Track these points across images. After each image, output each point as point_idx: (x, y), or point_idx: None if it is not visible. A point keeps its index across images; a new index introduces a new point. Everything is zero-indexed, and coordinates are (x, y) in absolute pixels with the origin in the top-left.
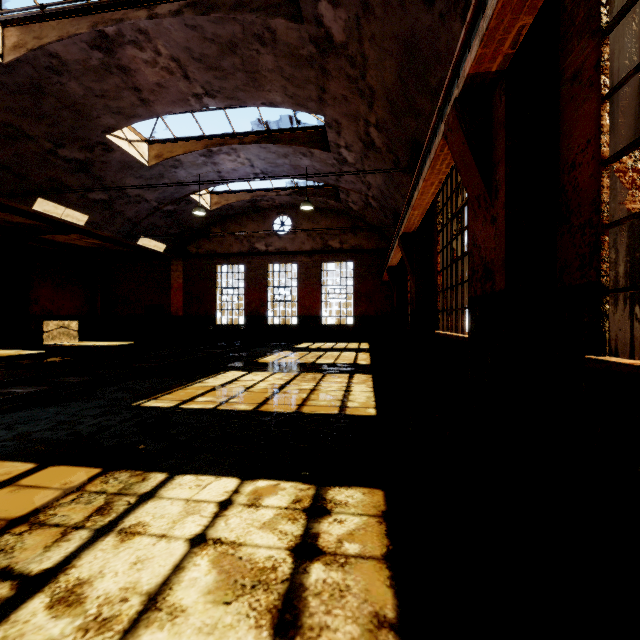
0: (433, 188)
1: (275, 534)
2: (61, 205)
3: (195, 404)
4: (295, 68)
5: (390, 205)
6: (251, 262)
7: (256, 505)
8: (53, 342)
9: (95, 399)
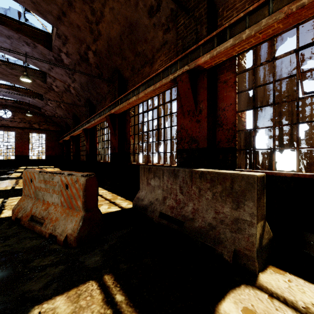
0: (80, 132)
1: None
2: None
3: None
4: (39, 86)
5: (64, 120)
6: None
7: None
8: None
9: None
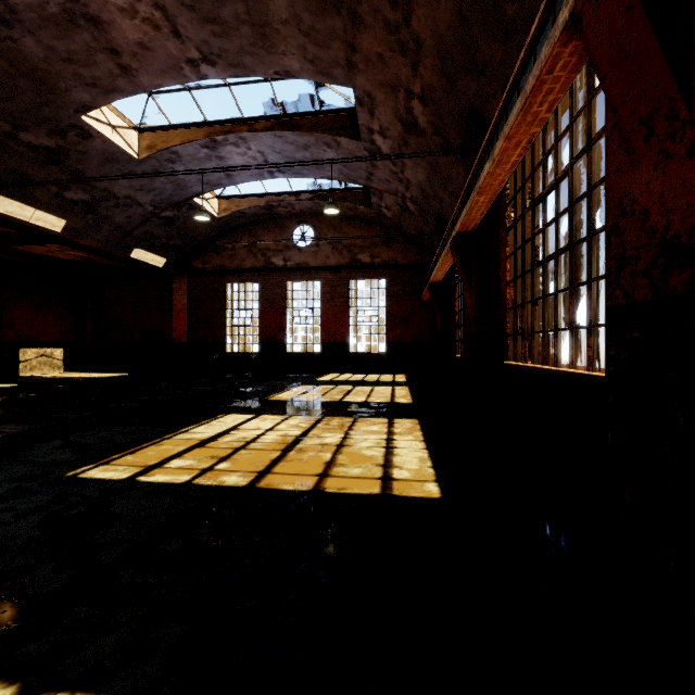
0: (516, 153)
1: None
2: (29, 205)
3: (162, 474)
4: (316, 16)
5: (433, 208)
6: (267, 279)
7: None
8: (32, 373)
9: (17, 464)
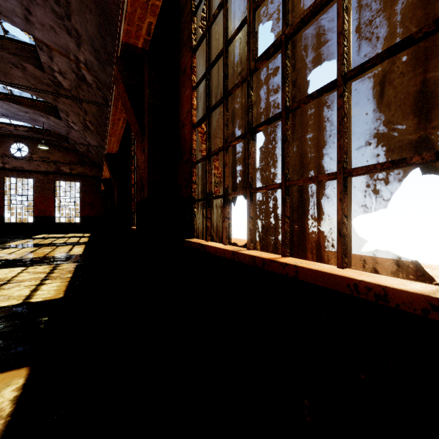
0: None
1: (44, 270)
2: None
3: None
4: (38, 83)
5: (103, 156)
6: None
7: (36, 268)
8: None
9: None
